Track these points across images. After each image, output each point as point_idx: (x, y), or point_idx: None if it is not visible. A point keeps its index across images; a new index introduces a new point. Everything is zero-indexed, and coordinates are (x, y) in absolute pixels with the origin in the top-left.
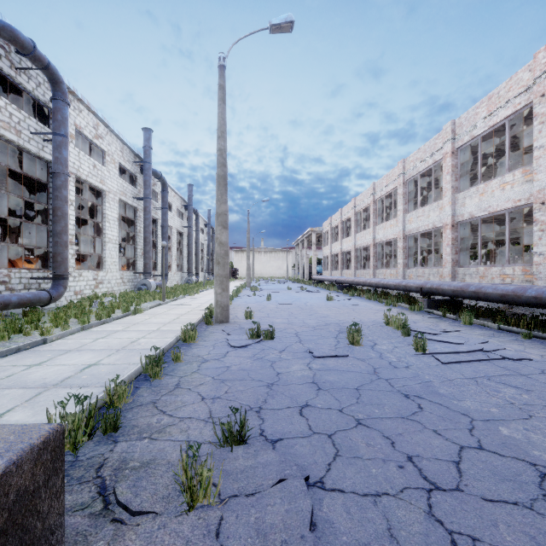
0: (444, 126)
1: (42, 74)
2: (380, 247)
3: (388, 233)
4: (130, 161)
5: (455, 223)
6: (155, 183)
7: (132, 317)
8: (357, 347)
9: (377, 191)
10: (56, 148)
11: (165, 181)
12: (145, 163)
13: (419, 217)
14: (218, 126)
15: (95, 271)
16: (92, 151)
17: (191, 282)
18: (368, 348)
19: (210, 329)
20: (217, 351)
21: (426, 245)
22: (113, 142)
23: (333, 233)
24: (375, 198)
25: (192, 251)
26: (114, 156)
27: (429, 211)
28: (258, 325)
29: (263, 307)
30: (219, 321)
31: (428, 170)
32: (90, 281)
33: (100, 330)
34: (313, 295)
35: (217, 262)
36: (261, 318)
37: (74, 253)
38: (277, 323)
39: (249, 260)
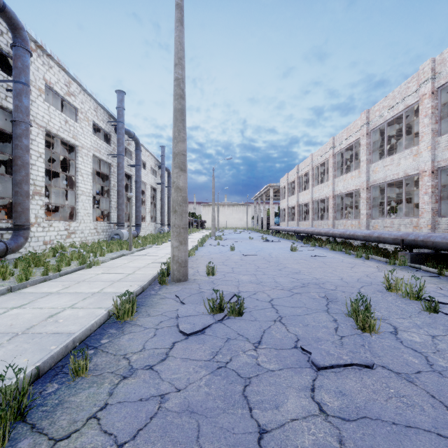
0: (420, 66)
1: (5, 24)
2: (338, 199)
3: (349, 184)
4: (105, 121)
5: (435, 169)
6: (130, 143)
7: (84, 272)
8: (374, 337)
9: (336, 145)
10: (16, 96)
11: (138, 140)
12: (118, 122)
13: (386, 166)
14: (175, 52)
15: (66, 222)
16: (71, 112)
17: (163, 232)
18: (393, 340)
19: (162, 292)
20: (156, 344)
21: (381, 197)
22: (87, 101)
23: (290, 188)
24: (334, 152)
25: (164, 204)
26: (88, 114)
27: (399, 159)
28: (221, 294)
29: (226, 259)
30: (176, 279)
31: (395, 118)
32: (62, 231)
33: (30, 292)
34: (275, 245)
35: (173, 210)
36: (225, 274)
37: (43, 204)
38: (244, 283)
39: (214, 212)
